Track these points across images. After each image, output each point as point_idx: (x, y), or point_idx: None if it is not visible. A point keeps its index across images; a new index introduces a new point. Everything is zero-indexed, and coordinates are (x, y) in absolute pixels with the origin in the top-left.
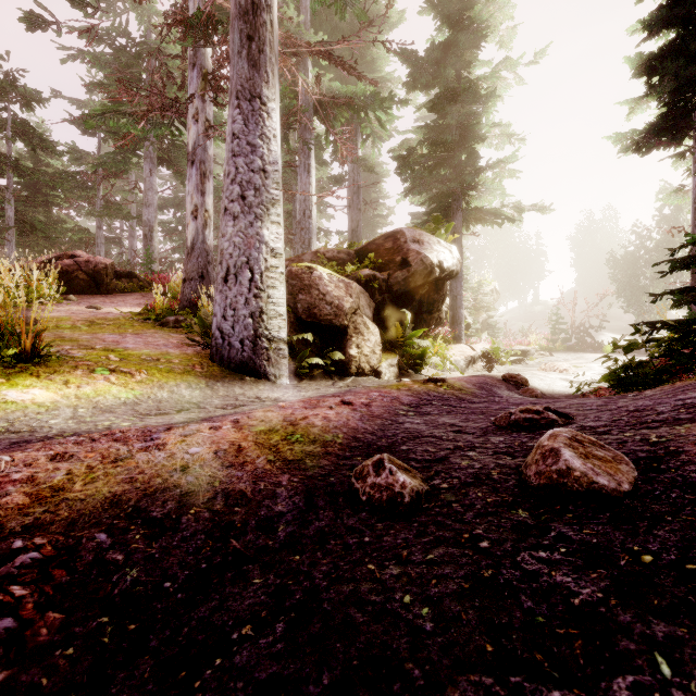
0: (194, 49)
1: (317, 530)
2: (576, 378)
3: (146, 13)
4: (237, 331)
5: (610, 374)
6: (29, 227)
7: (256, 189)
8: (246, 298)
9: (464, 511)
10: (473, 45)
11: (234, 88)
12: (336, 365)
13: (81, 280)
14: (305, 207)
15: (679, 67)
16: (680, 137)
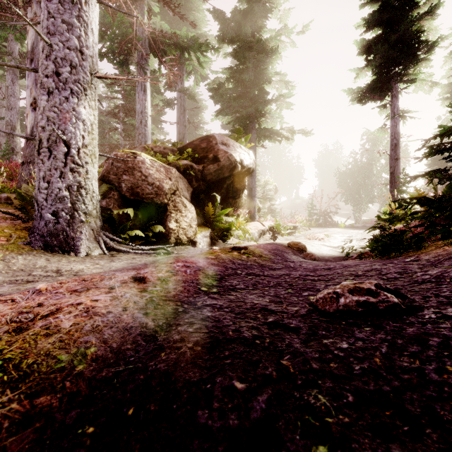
0: None
1: None
2: (330, 244)
3: None
4: (49, 203)
5: (376, 241)
6: None
7: (71, 68)
8: (59, 172)
9: None
10: (263, 15)
11: None
12: (158, 237)
13: None
14: (141, 117)
15: (384, 50)
16: (383, 95)
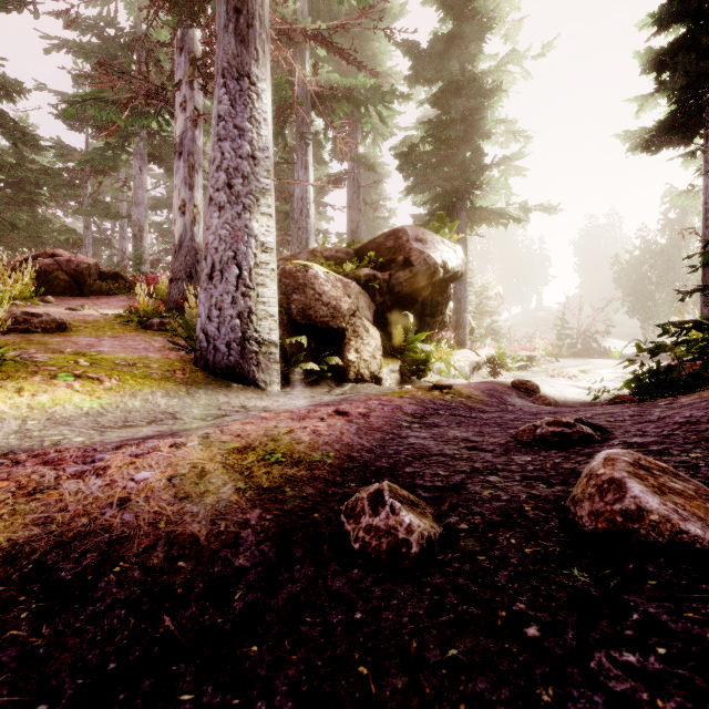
0: (181, 32)
1: (288, 598)
2: (586, 385)
3: (136, 3)
4: (223, 333)
5: (634, 380)
6: (10, 226)
7: (244, 177)
8: (233, 297)
9: (495, 569)
10: (478, 37)
11: (220, 66)
12: (333, 371)
13: (61, 280)
14: (302, 205)
15: (690, 63)
16: (690, 135)
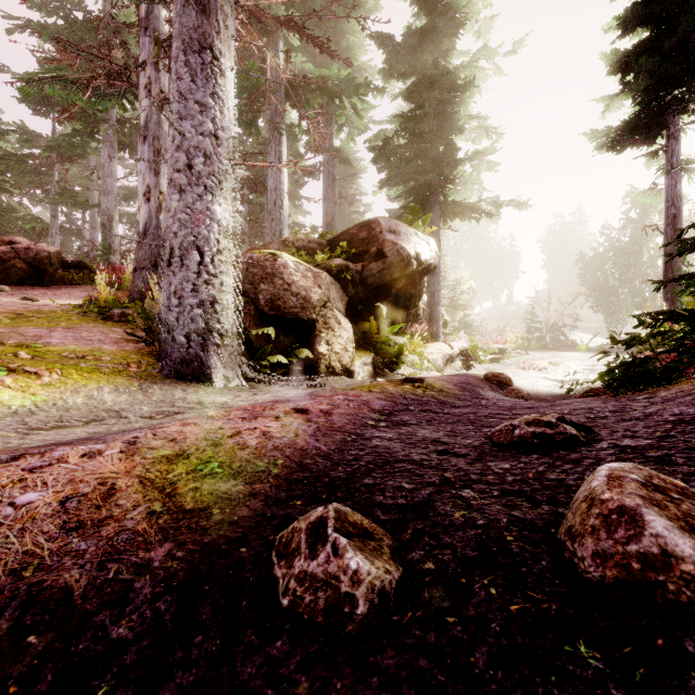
0: (146, 11)
1: None
2: (556, 377)
3: None
4: (182, 323)
5: (608, 373)
6: None
7: (205, 158)
8: (193, 285)
9: (470, 640)
10: (451, 32)
11: (180, 39)
12: (303, 364)
13: (19, 269)
14: (275, 196)
15: (653, 65)
16: (653, 136)
